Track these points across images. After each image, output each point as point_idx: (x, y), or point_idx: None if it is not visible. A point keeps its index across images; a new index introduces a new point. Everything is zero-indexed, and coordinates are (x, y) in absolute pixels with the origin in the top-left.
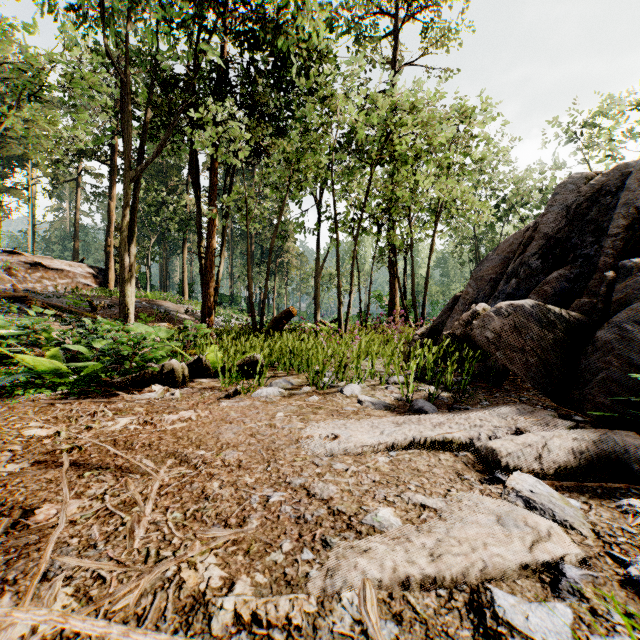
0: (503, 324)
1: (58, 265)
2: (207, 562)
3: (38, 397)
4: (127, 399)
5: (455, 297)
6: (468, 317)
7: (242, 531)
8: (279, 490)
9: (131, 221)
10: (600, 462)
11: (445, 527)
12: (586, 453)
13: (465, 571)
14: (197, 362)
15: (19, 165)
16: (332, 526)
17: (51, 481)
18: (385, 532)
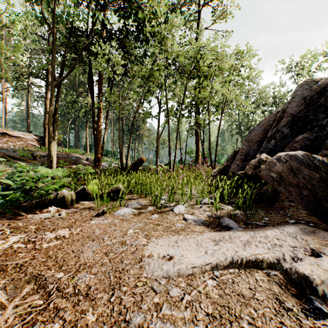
0: (283, 167)
1: (17, 134)
2: None
3: None
4: (24, 220)
5: (235, 151)
6: (256, 163)
7: None
8: None
9: (54, 109)
10: None
11: None
12: None
13: None
14: (82, 190)
15: None
16: None
17: None
18: None
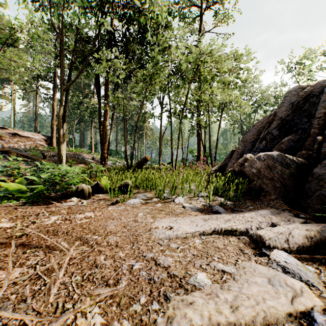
0: (261, 165)
1: (26, 134)
2: (93, 311)
3: (9, 204)
4: (57, 206)
5: (232, 151)
6: (242, 161)
7: (116, 289)
8: (139, 261)
9: (64, 111)
10: (321, 243)
11: (237, 285)
12: (314, 238)
13: (253, 318)
14: (96, 185)
15: (7, 83)
16: (170, 285)
17: (7, 255)
18: (202, 289)
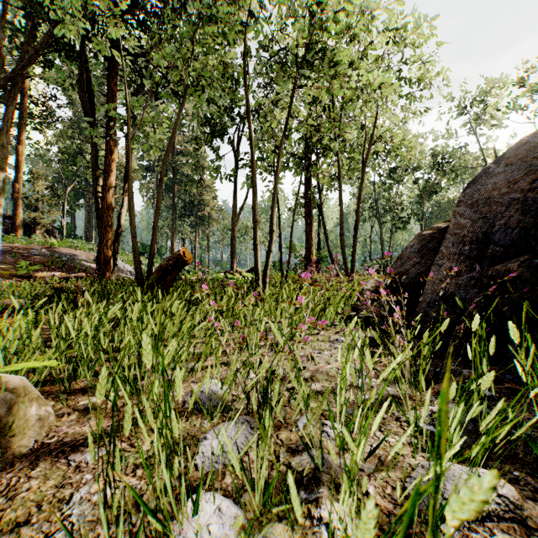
0: None
1: None
2: None
3: None
4: None
5: (421, 236)
6: None
7: None
8: None
9: None
10: None
11: None
12: None
13: None
14: None
15: None
16: None
17: None
18: None
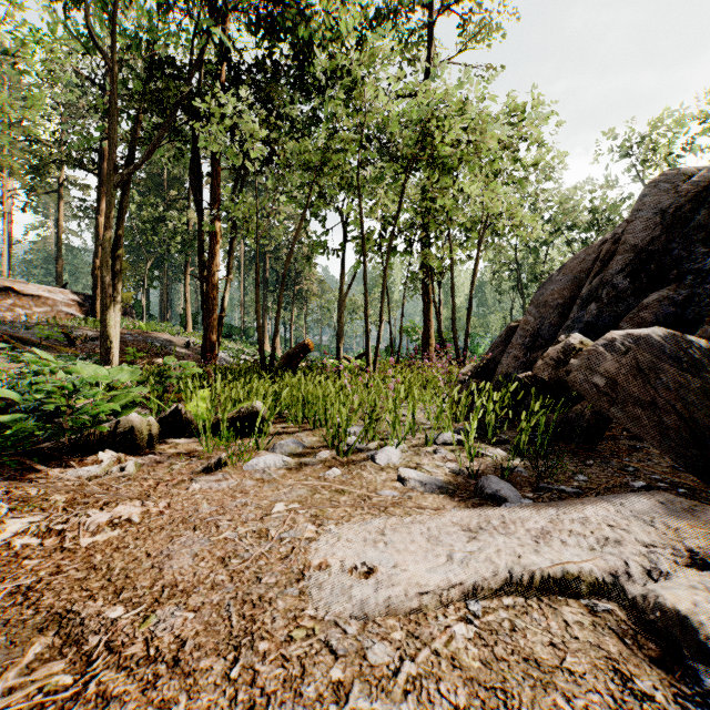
0: (620, 364)
1: (34, 291)
2: None
3: None
4: (42, 481)
5: (509, 328)
6: (558, 353)
7: None
8: None
9: (115, 236)
10: None
11: None
12: None
13: None
14: (174, 415)
15: None
16: None
17: None
18: None
